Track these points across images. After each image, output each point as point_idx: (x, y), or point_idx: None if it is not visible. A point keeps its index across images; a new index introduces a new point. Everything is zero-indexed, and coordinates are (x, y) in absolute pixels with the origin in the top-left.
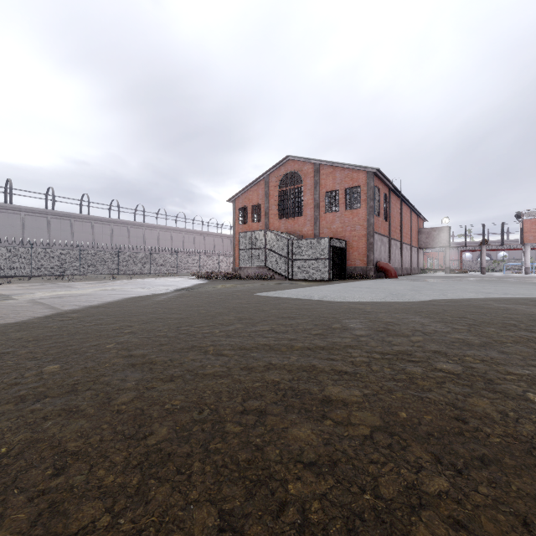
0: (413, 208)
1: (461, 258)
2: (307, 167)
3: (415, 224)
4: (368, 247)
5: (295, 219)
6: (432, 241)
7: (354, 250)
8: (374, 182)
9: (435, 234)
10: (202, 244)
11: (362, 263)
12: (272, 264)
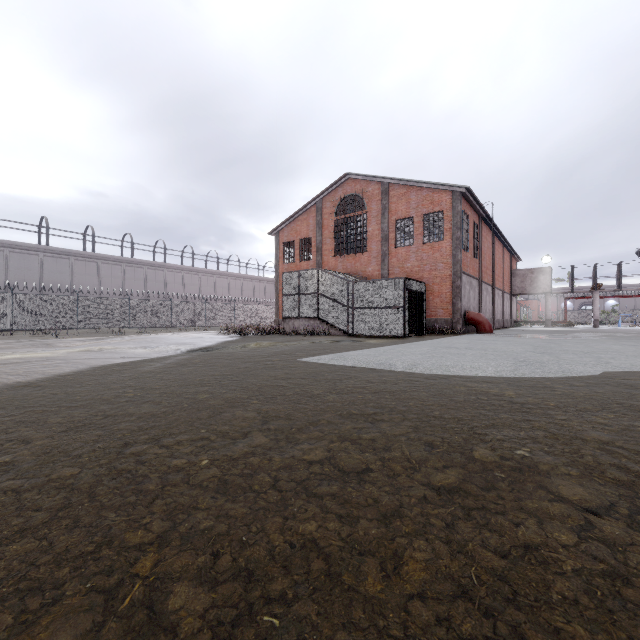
0: (506, 244)
1: (565, 307)
2: (372, 187)
3: (508, 264)
4: (455, 292)
5: (356, 255)
6: (529, 286)
7: (435, 296)
8: (462, 206)
9: (532, 276)
10: (238, 291)
11: (445, 313)
12: (327, 314)
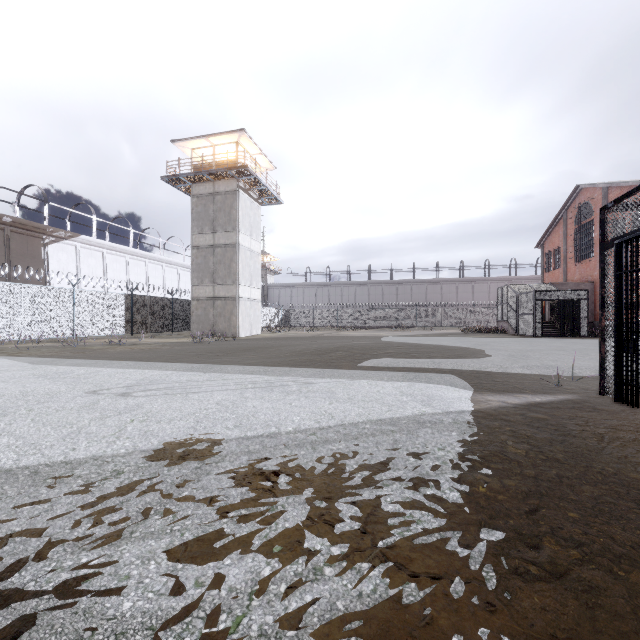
0: None
1: None
2: (597, 193)
3: None
4: None
5: (586, 261)
6: None
7: None
8: None
9: None
10: None
11: None
12: (510, 318)
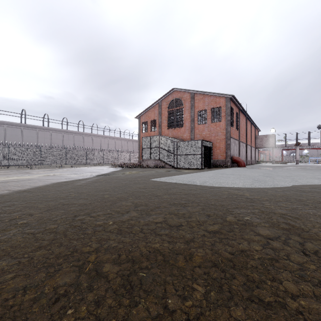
0: (252, 123)
1: (282, 154)
2: (186, 95)
3: (253, 132)
4: (226, 146)
5: (178, 128)
6: (264, 143)
7: (217, 149)
8: (230, 104)
9: (266, 139)
10: (120, 146)
11: (222, 157)
12: (163, 157)
